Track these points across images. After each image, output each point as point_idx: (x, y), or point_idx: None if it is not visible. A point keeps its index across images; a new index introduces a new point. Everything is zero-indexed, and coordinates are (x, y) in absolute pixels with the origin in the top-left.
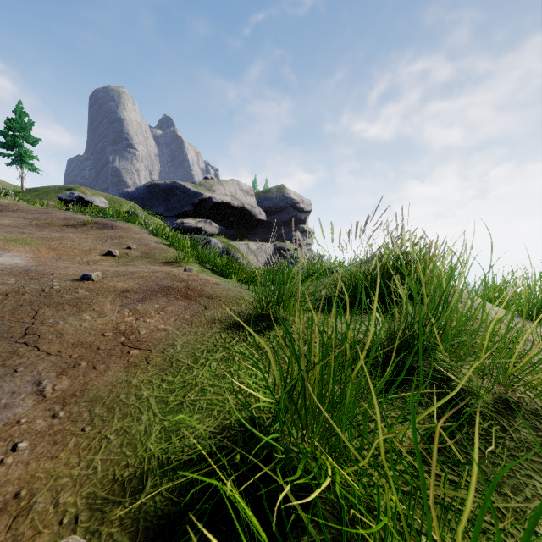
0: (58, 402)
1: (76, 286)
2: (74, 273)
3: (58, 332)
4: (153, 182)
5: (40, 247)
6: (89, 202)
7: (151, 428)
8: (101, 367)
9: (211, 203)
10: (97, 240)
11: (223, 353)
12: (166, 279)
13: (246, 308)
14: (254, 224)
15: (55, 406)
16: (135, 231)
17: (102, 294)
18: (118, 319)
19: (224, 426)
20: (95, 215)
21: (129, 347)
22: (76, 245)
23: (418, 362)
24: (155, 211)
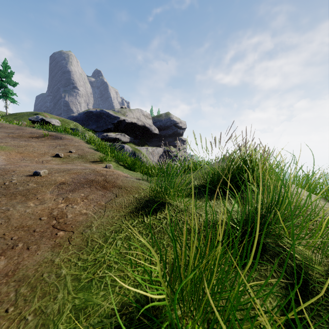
0: None
1: (28, 180)
2: (30, 170)
3: (6, 217)
4: (89, 110)
5: (11, 152)
6: (48, 122)
7: (64, 306)
8: (33, 248)
9: (124, 123)
10: (50, 146)
11: (126, 233)
12: (91, 174)
13: (144, 196)
14: (151, 136)
15: None
16: (75, 141)
17: (45, 186)
18: (53, 206)
19: (124, 302)
20: (51, 130)
21: (57, 229)
22: (36, 150)
23: (266, 239)
24: (90, 128)
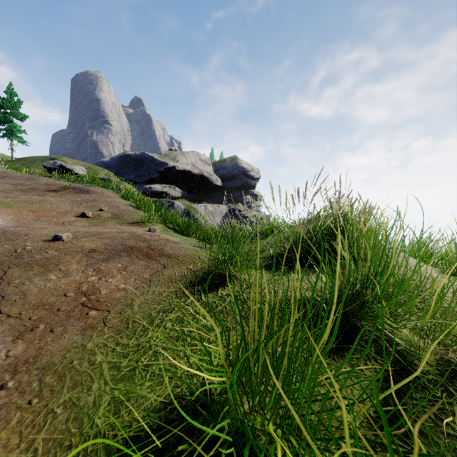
0: (8, 370)
1: (47, 246)
2: (48, 233)
3: (21, 293)
4: (125, 153)
5: (21, 210)
6: (70, 170)
7: (100, 398)
8: (58, 330)
9: (175, 171)
10: (74, 203)
11: (178, 313)
12: (130, 239)
13: (202, 267)
14: (211, 189)
15: (5, 374)
16: (107, 195)
17: (69, 254)
18: (82, 279)
19: (175, 395)
20: (73, 181)
21: (88, 308)
22: (54, 207)
23: (362, 321)
24: (127, 177)
